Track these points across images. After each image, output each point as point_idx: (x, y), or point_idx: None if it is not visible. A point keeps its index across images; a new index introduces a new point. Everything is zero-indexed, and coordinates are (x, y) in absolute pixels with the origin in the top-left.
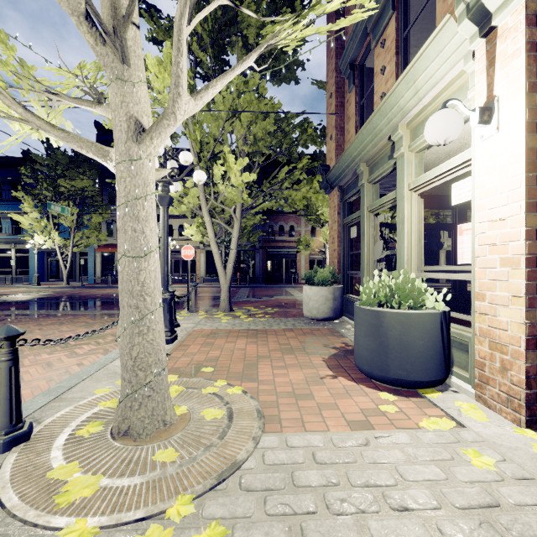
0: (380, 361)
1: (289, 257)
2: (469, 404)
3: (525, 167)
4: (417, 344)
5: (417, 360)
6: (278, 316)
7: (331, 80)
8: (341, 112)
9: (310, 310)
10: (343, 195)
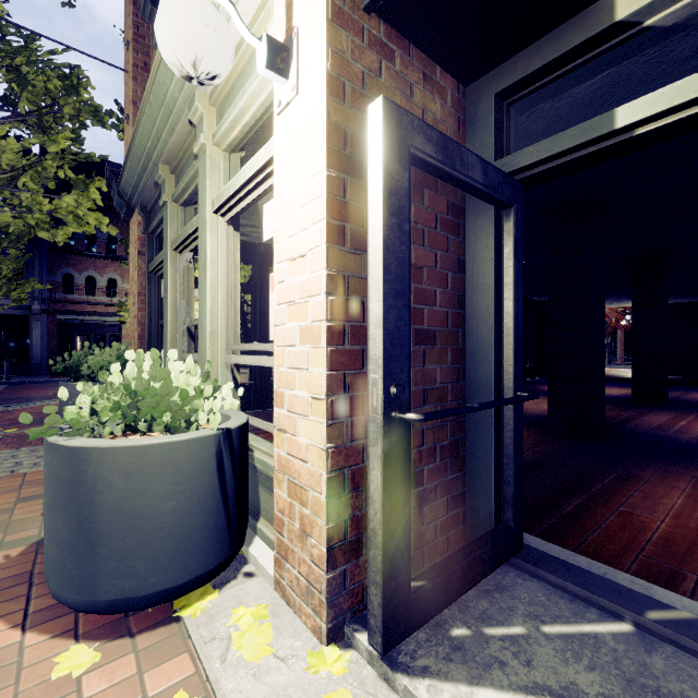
0: (79, 566)
1: (108, 330)
2: (256, 610)
3: (327, 157)
4: (162, 511)
5: (162, 545)
6: (2, 447)
7: (129, 18)
8: (144, 80)
9: None
10: (149, 222)
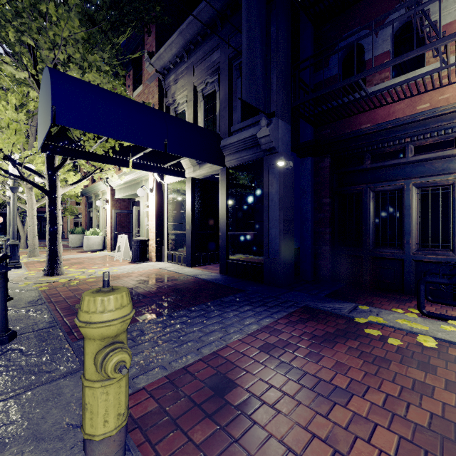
0: (88, 246)
1: None
2: (105, 252)
3: (110, 212)
4: (96, 242)
5: (96, 245)
6: None
7: None
8: None
9: (73, 243)
10: (88, 200)
